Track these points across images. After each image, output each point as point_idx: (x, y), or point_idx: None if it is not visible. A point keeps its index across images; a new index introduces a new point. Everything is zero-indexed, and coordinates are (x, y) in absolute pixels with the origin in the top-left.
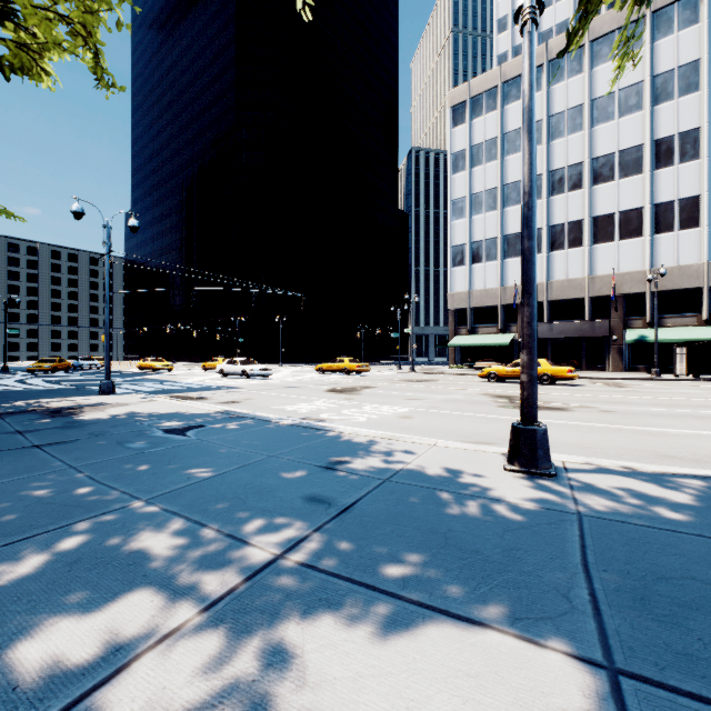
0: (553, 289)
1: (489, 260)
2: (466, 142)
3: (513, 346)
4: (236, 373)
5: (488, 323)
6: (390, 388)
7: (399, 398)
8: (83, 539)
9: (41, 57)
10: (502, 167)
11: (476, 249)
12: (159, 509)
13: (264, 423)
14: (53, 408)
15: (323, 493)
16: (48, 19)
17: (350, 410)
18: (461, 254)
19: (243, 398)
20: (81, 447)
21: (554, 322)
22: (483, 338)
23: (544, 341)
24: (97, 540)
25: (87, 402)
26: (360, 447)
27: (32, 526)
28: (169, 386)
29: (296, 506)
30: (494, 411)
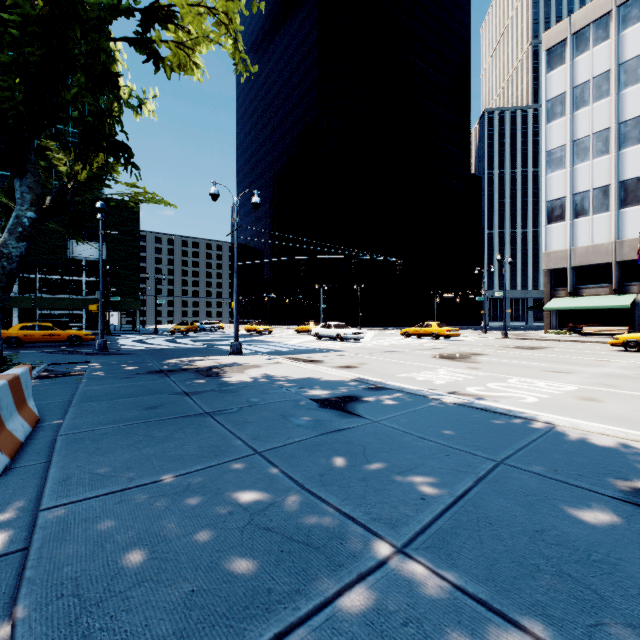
0: None
1: (598, 212)
2: (565, 85)
3: (633, 308)
4: (330, 336)
5: (596, 284)
6: (505, 356)
7: (535, 369)
8: None
9: (193, 52)
10: (617, 103)
11: (579, 201)
12: (447, 583)
13: (422, 399)
14: (202, 367)
15: None
16: (199, 15)
17: (496, 384)
18: (559, 209)
19: (356, 362)
20: (250, 419)
21: None
22: (591, 300)
23: None
24: None
25: (225, 362)
26: (624, 457)
27: (271, 592)
28: (278, 347)
29: None
30: None
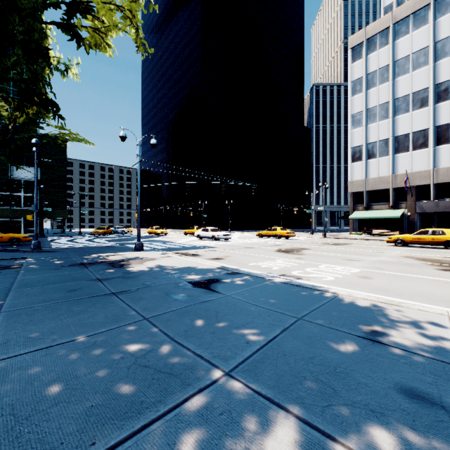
0: (439, 174)
1: (382, 155)
2: (362, 72)
3: (402, 218)
4: (207, 237)
5: (380, 202)
6: (321, 249)
7: (338, 258)
8: (203, 439)
9: (106, 36)
10: (393, 86)
11: (370, 148)
12: (251, 390)
13: (261, 280)
14: (113, 260)
15: (413, 385)
16: (110, 10)
17: (311, 268)
18: (358, 153)
19: (223, 255)
20: (143, 296)
21: (440, 200)
22: (377, 212)
23: (430, 214)
24: (218, 445)
25: (130, 256)
26: (372, 312)
27: (143, 402)
28: (170, 245)
29: (403, 406)
30: (441, 274)
